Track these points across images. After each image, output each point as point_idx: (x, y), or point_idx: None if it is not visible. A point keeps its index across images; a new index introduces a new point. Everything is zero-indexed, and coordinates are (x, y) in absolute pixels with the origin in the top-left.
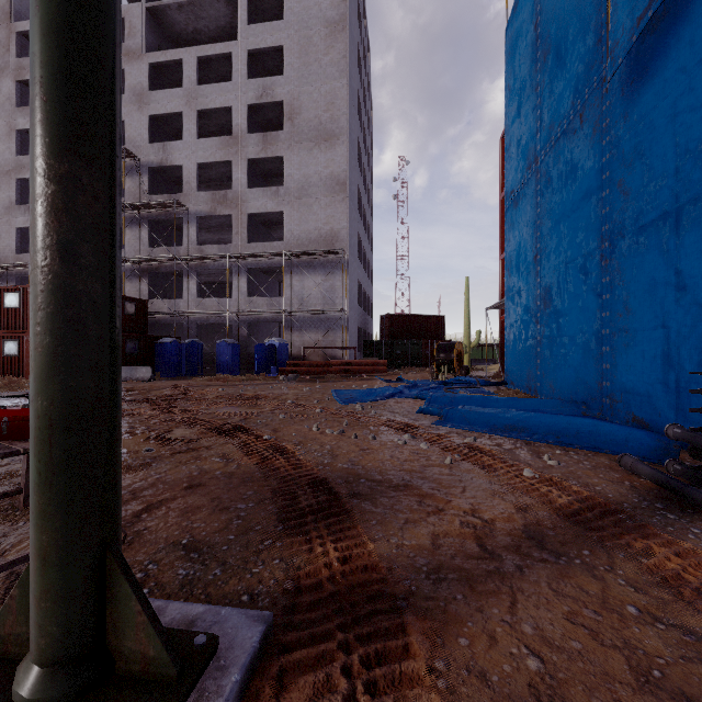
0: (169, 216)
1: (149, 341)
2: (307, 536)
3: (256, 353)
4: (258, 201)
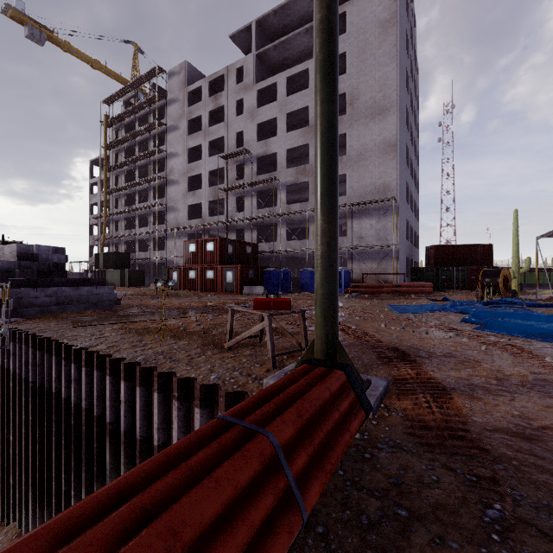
0: (269, 188)
1: (260, 270)
2: (395, 365)
3: None
4: None
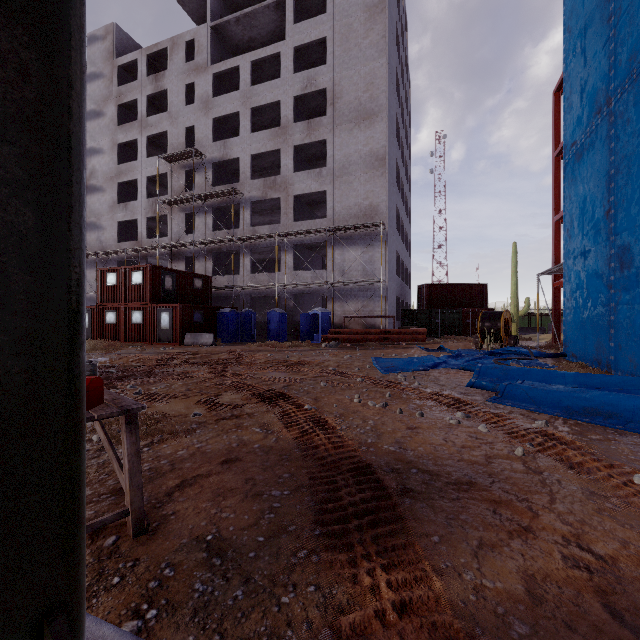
0: (228, 203)
1: (212, 311)
2: (350, 554)
3: (301, 322)
4: (303, 183)
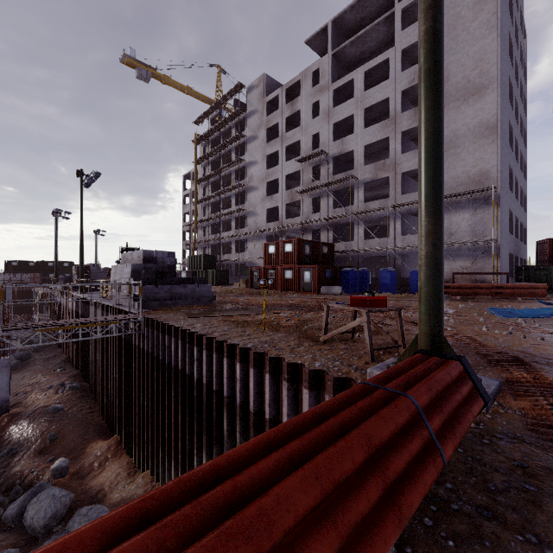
0: (345, 186)
1: (337, 270)
2: (506, 368)
3: (410, 278)
4: (410, 161)
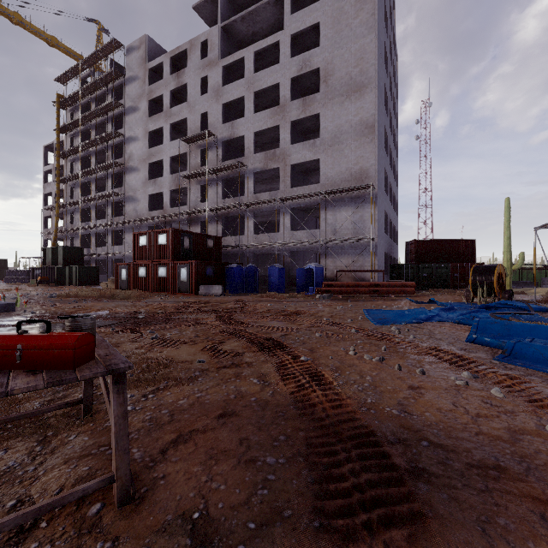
0: (235, 175)
1: (221, 267)
2: None
3: (297, 276)
4: (299, 153)
